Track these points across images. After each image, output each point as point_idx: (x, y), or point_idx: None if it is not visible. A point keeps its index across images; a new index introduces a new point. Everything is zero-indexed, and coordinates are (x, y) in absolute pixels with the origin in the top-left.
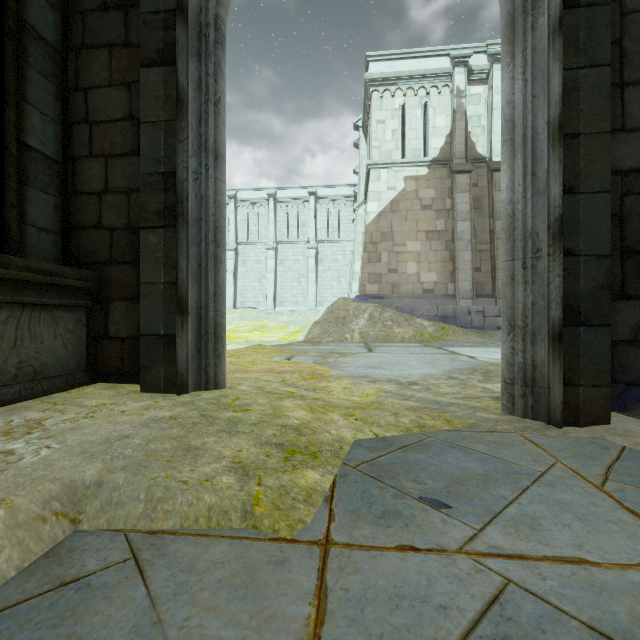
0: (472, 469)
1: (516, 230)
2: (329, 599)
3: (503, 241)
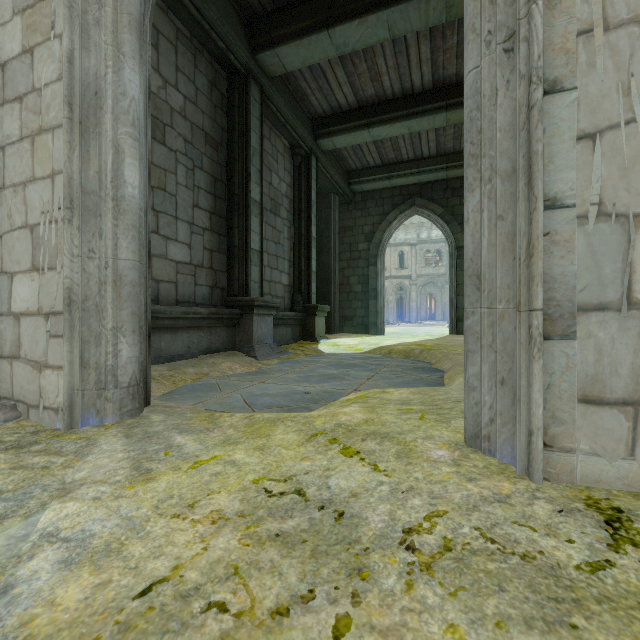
0: (269, 397)
1: (140, 235)
2: (356, 386)
3: (136, 240)
